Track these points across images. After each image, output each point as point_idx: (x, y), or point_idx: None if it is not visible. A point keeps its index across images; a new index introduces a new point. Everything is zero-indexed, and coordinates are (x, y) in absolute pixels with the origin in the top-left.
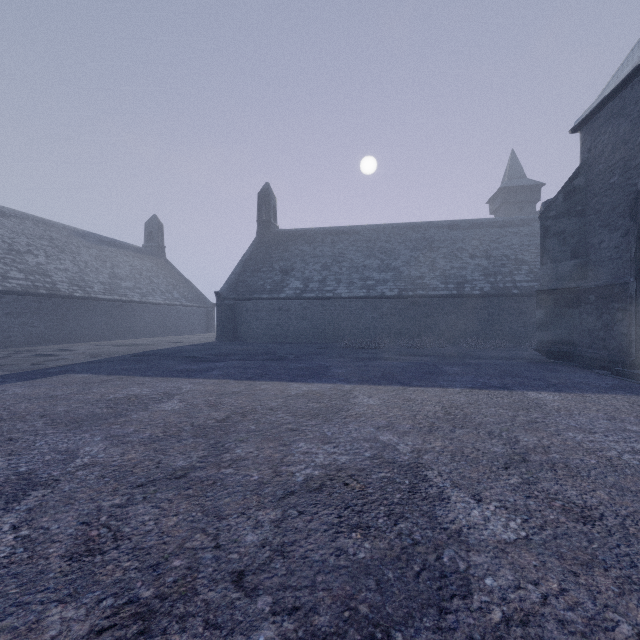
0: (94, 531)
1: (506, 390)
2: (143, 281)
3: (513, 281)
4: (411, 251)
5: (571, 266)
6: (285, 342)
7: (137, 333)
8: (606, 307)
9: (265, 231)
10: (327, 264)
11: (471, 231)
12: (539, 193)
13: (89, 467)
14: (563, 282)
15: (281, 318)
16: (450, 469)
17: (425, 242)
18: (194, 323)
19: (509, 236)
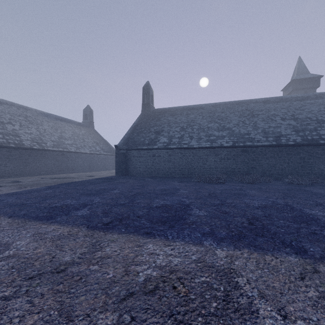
0: None
1: None
2: (79, 140)
3: (319, 134)
4: (239, 117)
5: None
6: (157, 176)
7: (73, 170)
8: None
9: (146, 109)
10: (184, 127)
11: (279, 104)
12: (319, 82)
13: None
14: None
15: (154, 161)
16: None
17: (248, 111)
18: (108, 164)
19: (308, 105)
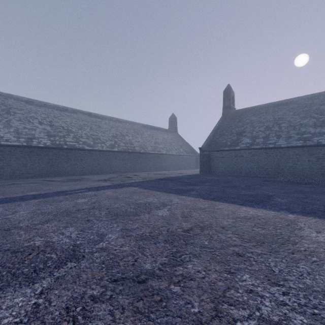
0: (65, 322)
1: None
2: (167, 144)
3: None
4: None
5: None
6: (239, 175)
7: (164, 168)
8: None
9: (227, 112)
10: (269, 126)
11: None
12: None
13: (102, 251)
14: None
15: (236, 161)
16: None
17: None
18: (190, 164)
19: None
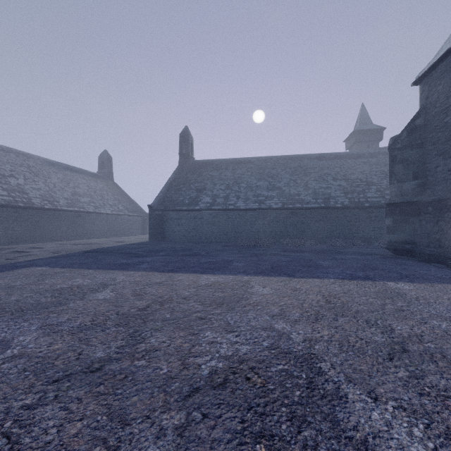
0: None
1: (370, 281)
2: (96, 197)
3: (365, 197)
4: (290, 175)
5: (413, 185)
6: (199, 241)
7: (92, 235)
8: (442, 216)
9: (185, 161)
10: (230, 185)
11: (334, 161)
12: (382, 134)
13: (16, 359)
14: (406, 197)
15: (196, 224)
16: (341, 360)
17: (301, 169)
18: (134, 228)
19: (361, 165)
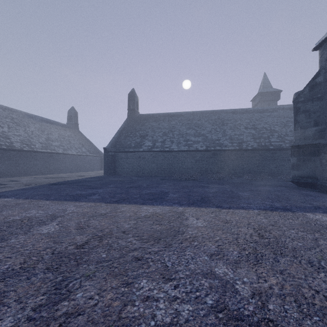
0: None
1: (290, 212)
2: (65, 142)
3: (270, 141)
4: (212, 125)
5: (314, 131)
6: (142, 176)
7: (61, 170)
8: None
9: (132, 115)
10: (166, 132)
11: (245, 114)
12: (279, 95)
13: None
14: (308, 140)
15: (140, 162)
16: None
17: (219, 120)
18: (94, 165)
19: (266, 117)
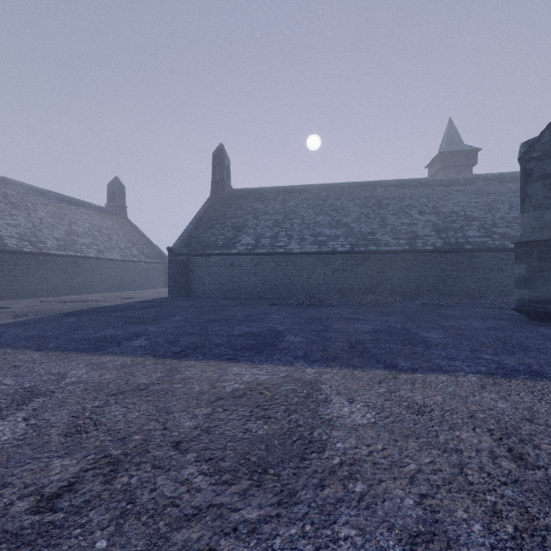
0: None
1: (546, 380)
2: (101, 238)
3: (465, 236)
4: (361, 208)
5: None
6: (237, 297)
7: (93, 288)
8: None
9: (219, 190)
10: (279, 221)
11: (418, 189)
12: (475, 157)
13: None
14: (550, 232)
15: (233, 274)
16: None
17: (374, 200)
18: (153, 278)
19: (456, 194)
